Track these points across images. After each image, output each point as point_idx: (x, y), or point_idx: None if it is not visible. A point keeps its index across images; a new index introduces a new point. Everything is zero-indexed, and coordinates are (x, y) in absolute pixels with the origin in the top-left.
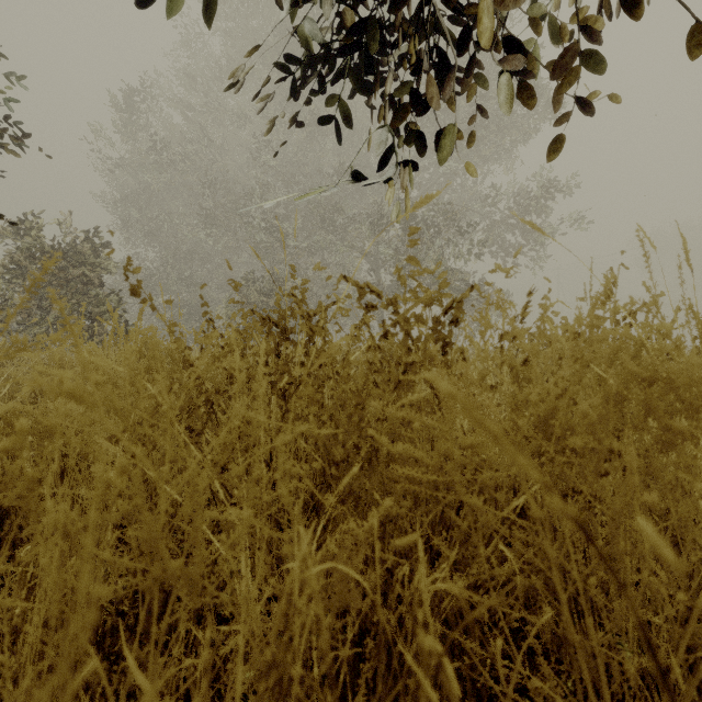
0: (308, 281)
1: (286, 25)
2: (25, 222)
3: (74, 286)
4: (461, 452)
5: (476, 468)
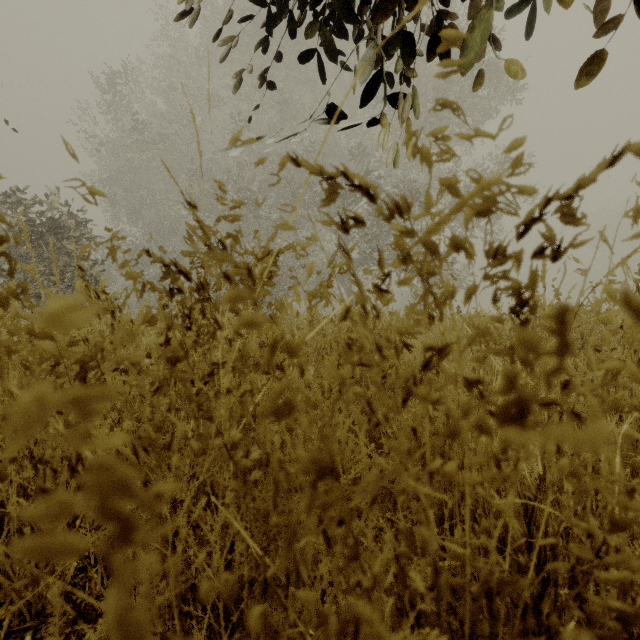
0: (242, 203)
1: (260, 13)
2: (8, 195)
3: (56, 258)
4: (548, 540)
5: (624, 619)
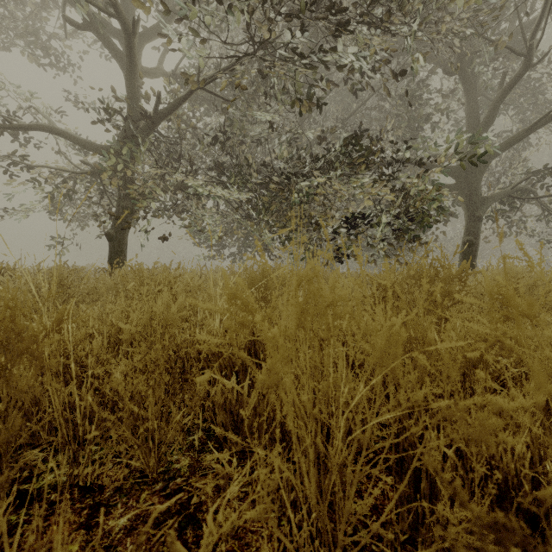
0: None
1: None
2: None
3: None
4: None
5: None
